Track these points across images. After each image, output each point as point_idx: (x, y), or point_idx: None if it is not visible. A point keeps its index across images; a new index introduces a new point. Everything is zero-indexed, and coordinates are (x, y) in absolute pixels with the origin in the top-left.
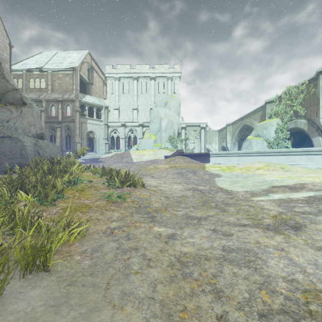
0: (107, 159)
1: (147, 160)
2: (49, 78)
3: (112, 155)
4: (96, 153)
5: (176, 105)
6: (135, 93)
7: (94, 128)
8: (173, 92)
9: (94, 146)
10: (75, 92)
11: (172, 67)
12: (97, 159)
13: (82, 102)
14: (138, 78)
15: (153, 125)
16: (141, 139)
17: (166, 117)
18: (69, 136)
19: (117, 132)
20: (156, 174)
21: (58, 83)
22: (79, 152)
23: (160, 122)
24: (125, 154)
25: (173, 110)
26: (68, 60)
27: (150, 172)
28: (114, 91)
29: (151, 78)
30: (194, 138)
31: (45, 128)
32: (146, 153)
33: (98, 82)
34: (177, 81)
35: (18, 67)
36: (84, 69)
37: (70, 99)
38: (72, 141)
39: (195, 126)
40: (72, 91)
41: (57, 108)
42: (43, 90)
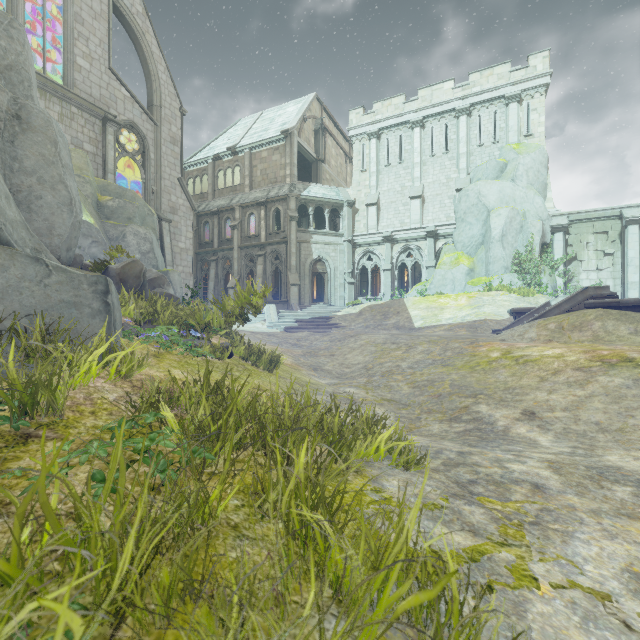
0: (349, 320)
1: (455, 322)
2: (246, 164)
3: (361, 309)
4: (329, 305)
5: (534, 168)
6: (416, 160)
7: (326, 252)
8: (525, 133)
9: (326, 290)
10: (290, 182)
11: (520, 67)
12: (326, 320)
13: (301, 199)
14: (424, 120)
15: (465, 229)
16: (431, 268)
17: (503, 206)
18: (280, 272)
19: (374, 256)
20: (543, 397)
21: (260, 171)
22: (235, 301)
23: (484, 219)
24: (392, 307)
25: (524, 182)
26: (278, 122)
27: (497, 377)
28: (368, 165)
29: (457, 113)
30: (600, 255)
31: (238, 259)
32: (447, 303)
33: (335, 156)
34: (536, 100)
35: (203, 155)
36: (307, 132)
37: (280, 196)
38: (283, 281)
39: (604, 219)
40: (284, 180)
41: (257, 218)
42: (237, 188)
